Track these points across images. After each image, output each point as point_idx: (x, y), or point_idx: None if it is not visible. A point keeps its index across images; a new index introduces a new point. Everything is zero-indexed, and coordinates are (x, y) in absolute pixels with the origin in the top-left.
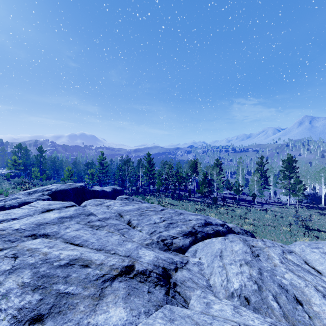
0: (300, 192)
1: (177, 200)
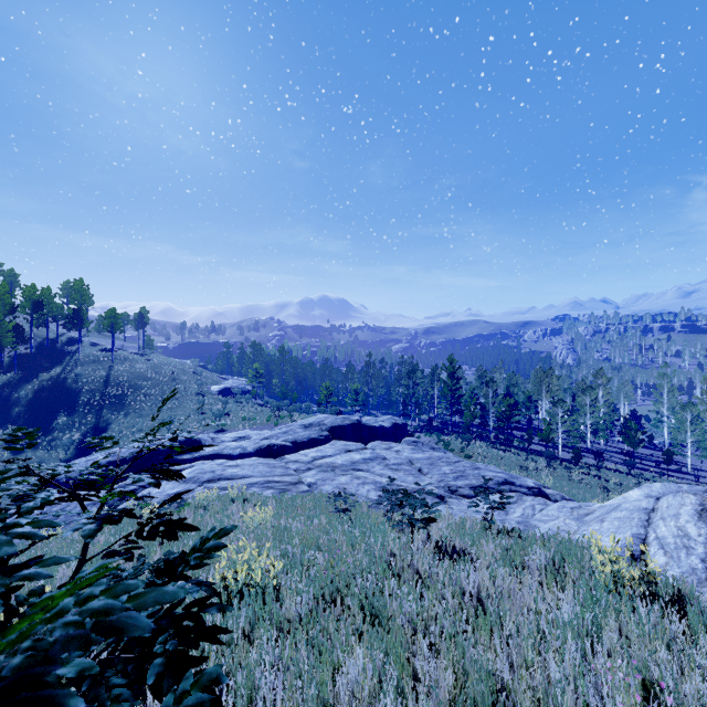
0: None
1: (497, 449)
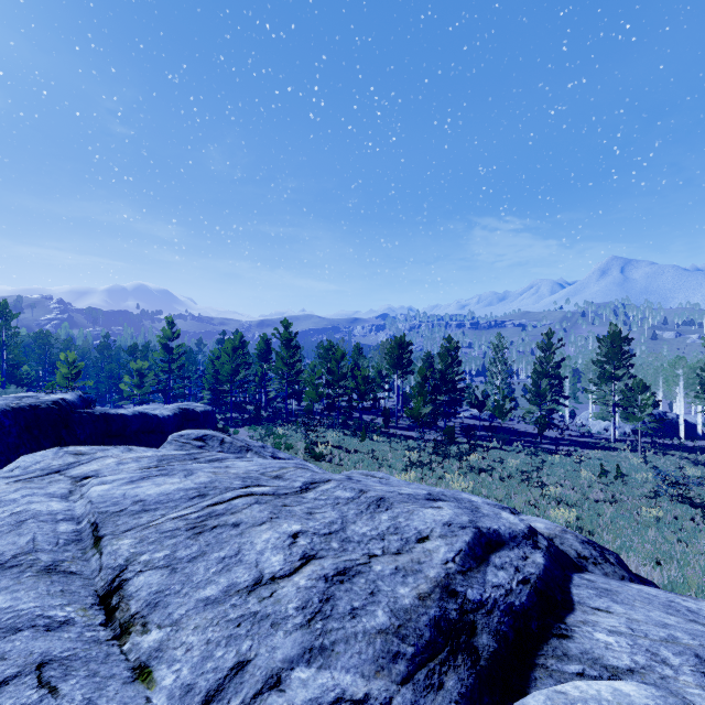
0: (645, 411)
1: (357, 437)
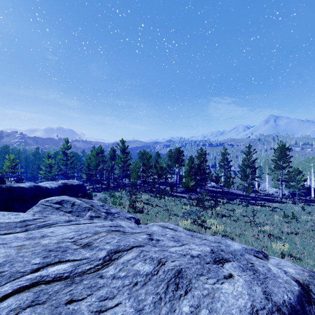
0: (300, 184)
1: (157, 197)
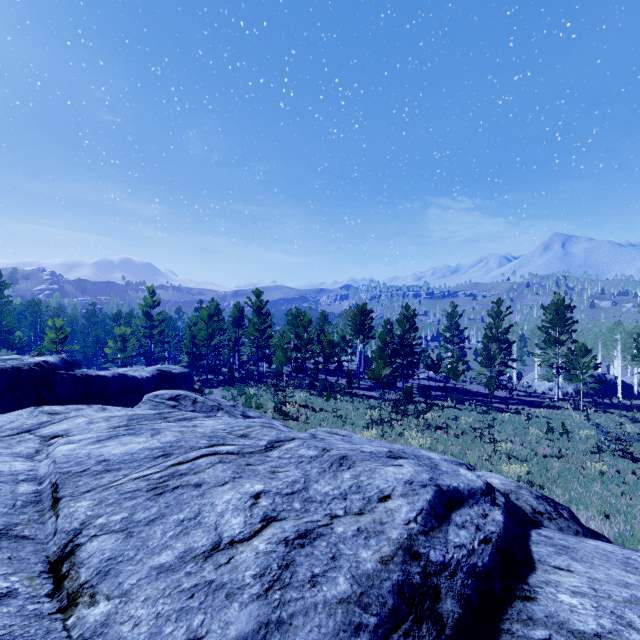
0: (587, 373)
1: (322, 396)
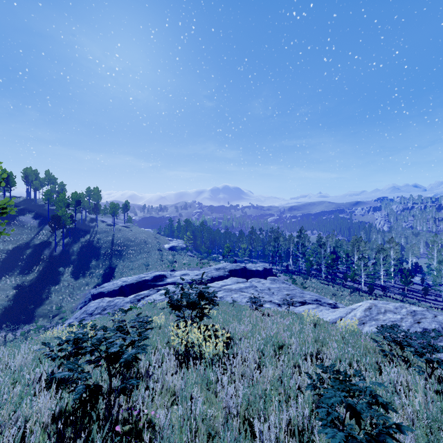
0: None
1: (323, 284)
